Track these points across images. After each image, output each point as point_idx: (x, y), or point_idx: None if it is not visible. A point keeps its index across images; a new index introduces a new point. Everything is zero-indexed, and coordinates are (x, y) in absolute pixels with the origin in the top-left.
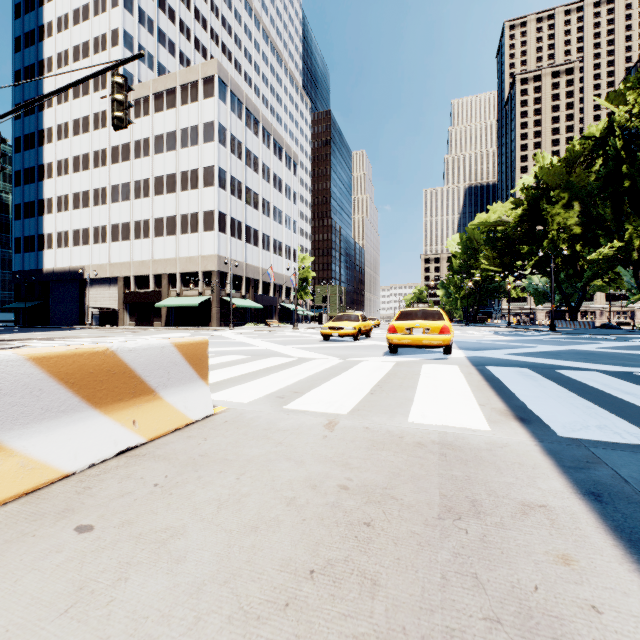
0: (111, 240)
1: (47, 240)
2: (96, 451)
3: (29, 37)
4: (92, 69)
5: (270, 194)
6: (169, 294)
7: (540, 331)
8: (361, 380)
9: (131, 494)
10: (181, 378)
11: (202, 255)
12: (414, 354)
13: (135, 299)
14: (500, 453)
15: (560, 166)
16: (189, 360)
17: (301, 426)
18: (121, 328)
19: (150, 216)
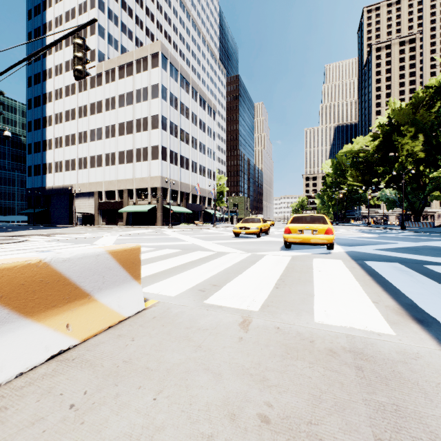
0: (90, 167)
1: (48, 167)
2: (25, 359)
3: (37, 32)
4: None
5: (197, 133)
6: (128, 203)
7: (393, 229)
8: (266, 274)
9: (42, 421)
10: (115, 280)
11: (150, 176)
12: (304, 249)
13: (106, 207)
14: (417, 368)
15: (408, 108)
16: (123, 264)
17: (219, 324)
18: (96, 226)
19: (115, 150)
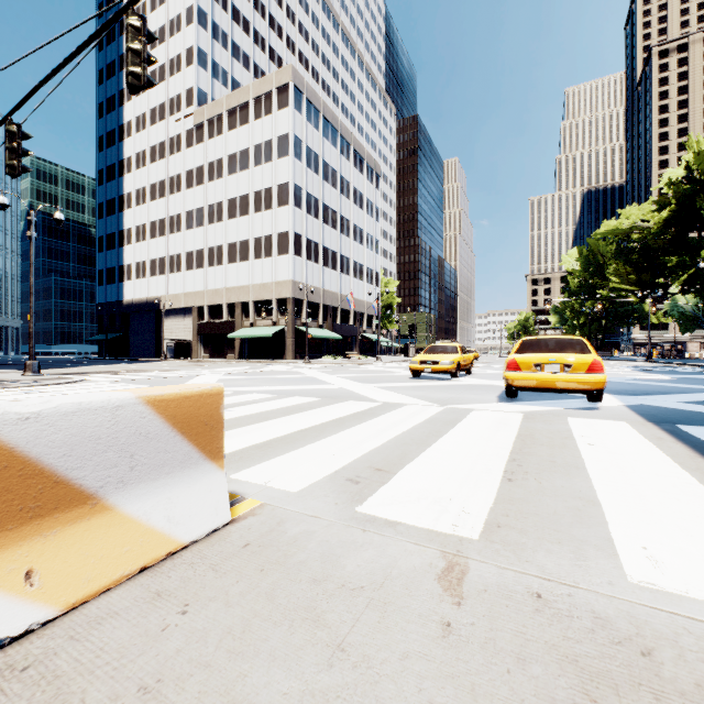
0: (186, 269)
1: (127, 271)
2: None
3: (111, 68)
4: (168, 92)
5: (350, 211)
6: (242, 324)
7: (700, 367)
8: (481, 447)
9: None
10: (162, 463)
11: (276, 281)
12: (542, 400)
13: (209, 330)
14: None
15: None
16: (181, 427)
17: (389, 575)
18: (194, 361)
19: (223, 241)
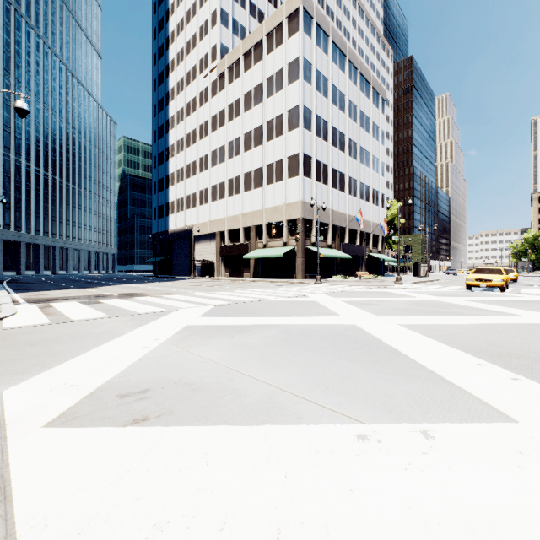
0: (211, 200)
1: (171, 207)
2: None
3: (161, 50)
4: (198, 55)
5: (356, 134)
6: (256, 246)
7: None
8: None
9: None
10: None
11: (286, 203)
12: None
13: (228, 252)
14: None
15: None
16: None
17: None
18: (215, 279)
19: (240, 172)
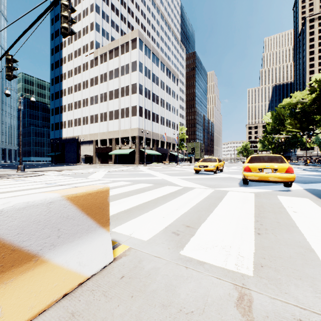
0: (90, 123)
1: (64, 124)
2: None
3: (57, 33)
4: (82, 43)
5: (164, 96)
6: (115, 148)
7: None
8: (238, 213)
9: None
10: (76, 231)
11: (131, 128)
12: (261, 185)
13: (100, 151)
14: None
15: None
16: (86, 211)
17: (206, 302)
18: (94, 164)
19: (107, 110)
